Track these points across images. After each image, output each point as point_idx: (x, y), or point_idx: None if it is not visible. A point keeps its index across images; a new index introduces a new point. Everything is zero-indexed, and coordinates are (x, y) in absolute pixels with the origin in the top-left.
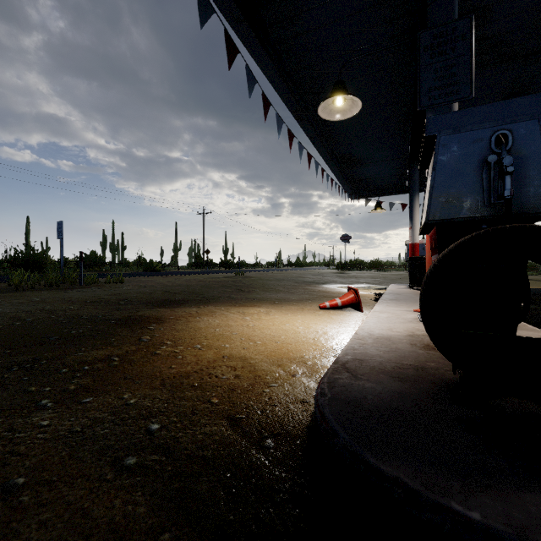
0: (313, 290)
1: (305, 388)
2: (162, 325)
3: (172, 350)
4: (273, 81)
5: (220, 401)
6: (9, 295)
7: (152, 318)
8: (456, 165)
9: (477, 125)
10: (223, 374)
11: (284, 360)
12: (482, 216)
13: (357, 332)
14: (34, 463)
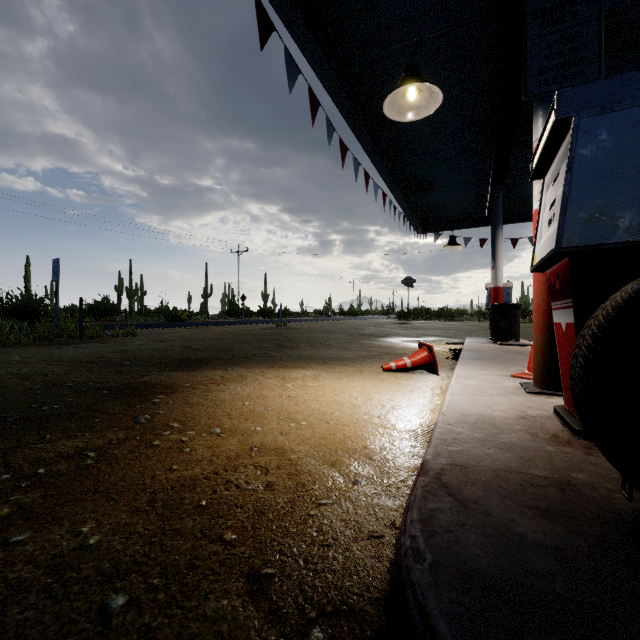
0: (371, 345)
1: (374, 508)
2: (172, 396)
3: (177, 438)
4: (322, 76)
5: (238, 537)
6: None
7: (160, 386)
8: (607, 161)
9: None
10: (248, 482)
11: (339, 453)
12: None
13: (445, 412)
14: None
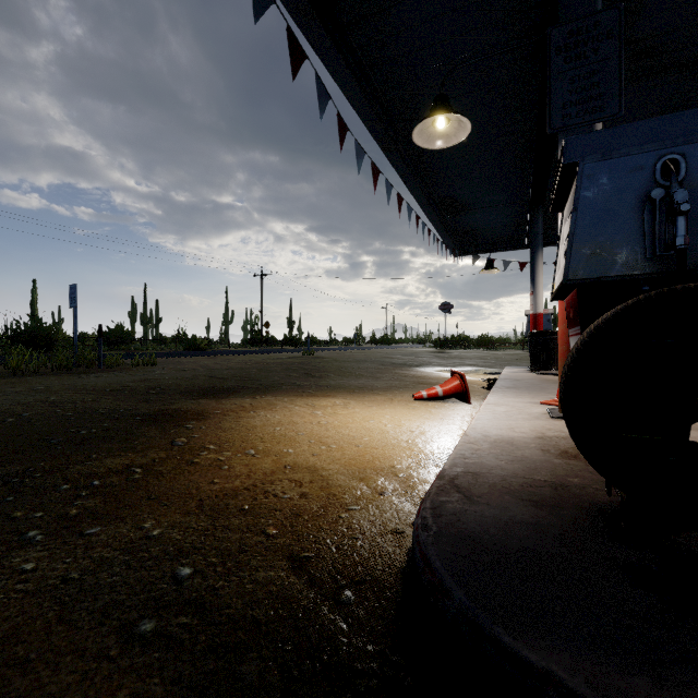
0: (404, 374)
1: (398, 512)
2: (204, 422)
3: (215, 457)
4: (352, 99)
5: (279, 531)
6: (4, 381)
7: (191, 412)
8: (607, 203)
9: (635, 148)
10: (284, 492)
11: (368, 471)
12: (642, 274)
13: (468, 433)
14: (5, 631)
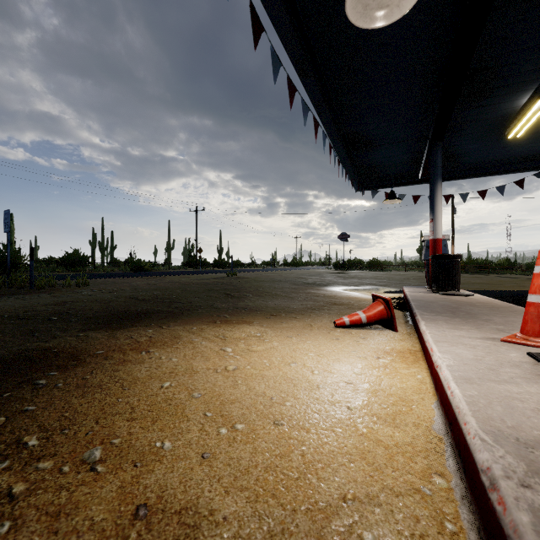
0: (316, 294)
1: None
2: (70, 372)
3: (4, 487)
4: (269, 5)
5: None
6: None
7: (64, 354)
8: None
9: None
10: None
11: (300, 523)
12: None
13: (481, 432)
14: None
